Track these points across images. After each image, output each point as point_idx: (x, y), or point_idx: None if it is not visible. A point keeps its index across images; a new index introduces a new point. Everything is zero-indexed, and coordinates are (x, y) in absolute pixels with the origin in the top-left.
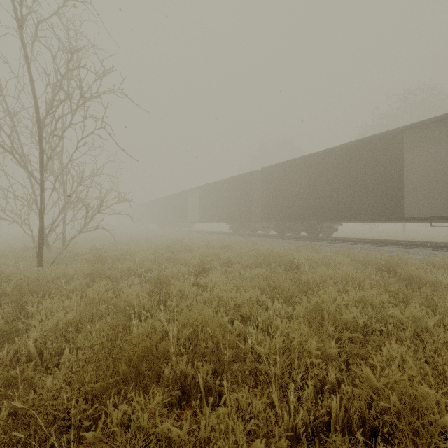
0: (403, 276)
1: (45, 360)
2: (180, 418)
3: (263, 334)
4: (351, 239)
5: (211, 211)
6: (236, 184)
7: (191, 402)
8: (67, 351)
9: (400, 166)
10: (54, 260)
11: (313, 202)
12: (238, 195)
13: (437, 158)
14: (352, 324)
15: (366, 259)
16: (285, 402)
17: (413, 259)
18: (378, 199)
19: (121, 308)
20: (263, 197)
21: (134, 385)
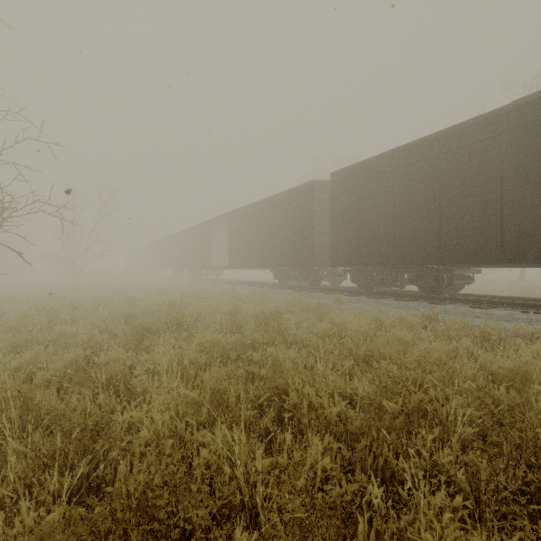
0: None
1: None
2: None
3: None
4: (504, 298)
5: (246, 249)
6: (286, 205)
7: None
8: None
9: None
10: None
11: (439, 227)
12: (289, 223)
13: None
14: None
15: None
16: None
17: None
18: None
19: None
20: (334, 224)
21: None
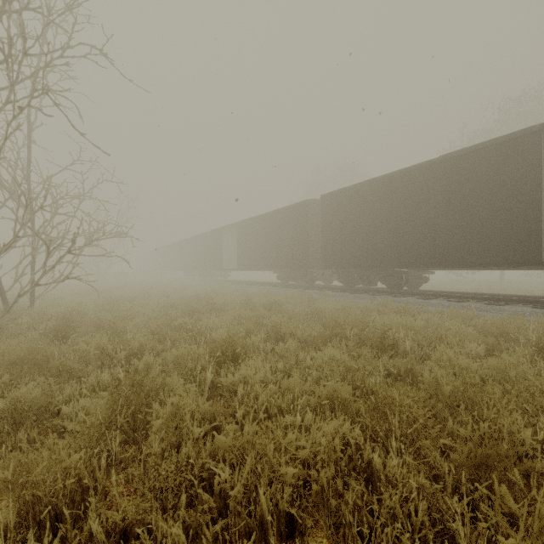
0: None
1: None
2: None
3: None
4: (448, 292)
5: (253, 254)
6: (287, 218)
7: None
8: None
9: (535, 185)
10: None
11: (396, 241)
12: (289, 233)
13: None
14: None
15: (502, 329)
16: None
17: None
18: (499, 234)
19: None
20: (324, 235)
21: None
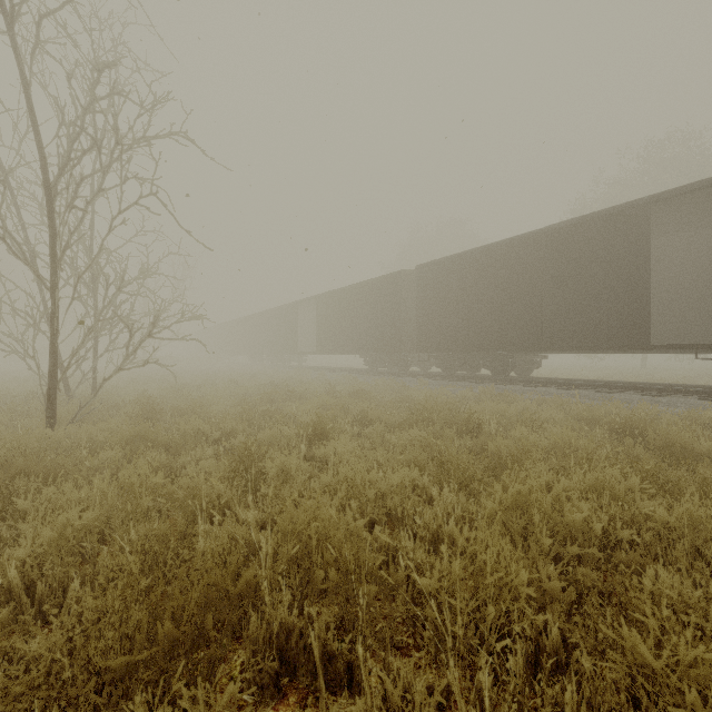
0: (658, 443)
1: (38, 597)
2: (277, 711)
3: (425, 548)
4: (562, 380)
5: (336, 335)
6: (376, 292)
7: (298, 679)
8: (76, 583)
9: (644, 262)
10: (74, 415)
11: (500, 321)
12: (378, 310)
13: (703, 249)
14: (580, 530)
15: (591, 414)
16: (473, 692)
17: (669, 414)
18: (608, 315)
19: (179, 500)
20: (419, 313)
21: (189, 657)
